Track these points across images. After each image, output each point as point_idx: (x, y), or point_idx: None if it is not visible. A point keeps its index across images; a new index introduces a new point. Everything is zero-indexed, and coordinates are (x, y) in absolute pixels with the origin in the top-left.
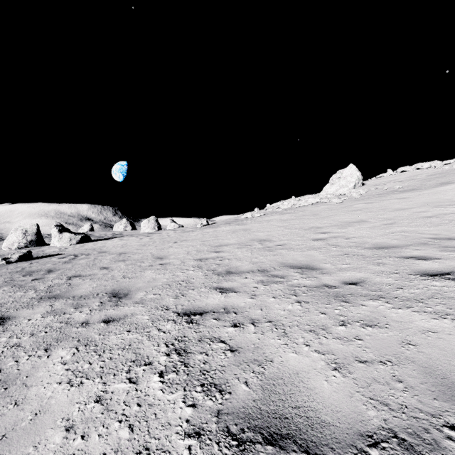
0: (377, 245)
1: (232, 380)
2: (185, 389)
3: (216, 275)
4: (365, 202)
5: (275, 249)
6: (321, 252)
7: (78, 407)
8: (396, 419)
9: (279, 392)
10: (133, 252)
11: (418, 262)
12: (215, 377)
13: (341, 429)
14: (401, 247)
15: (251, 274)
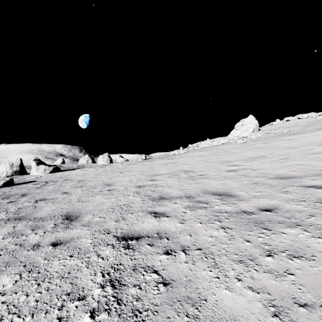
0: (279, 176)
1: None
2: None
3: (151, 200)
4: (263, 142)
5: (197, 178)
6: (235, 181)
7: None
8: None
9: None
10: (89, 180)
11: (319, 191)
12: (147, 321)
13: None
14: (299, 177)
15: (179, 200)
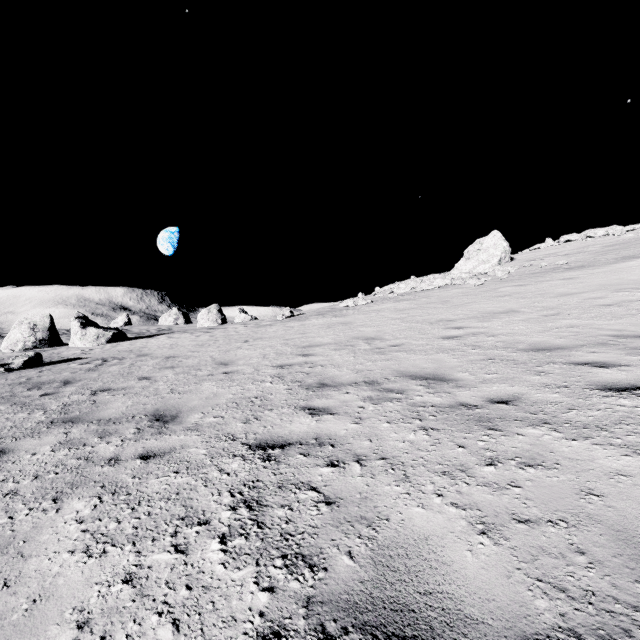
0: (535, 346)
1: (328, 549)
2: (258, 564)
3: (304, 389)
4: (516, 284)
5: (388, 351)
6: (455, 356)
7: (98, 590)
8: (579, 613)
9: (400, 569)
10: (186, 356)
11: (596, 371)
12: (302, 545)
13: (496, 630)
14: (569, 348)
15: (354, 388)
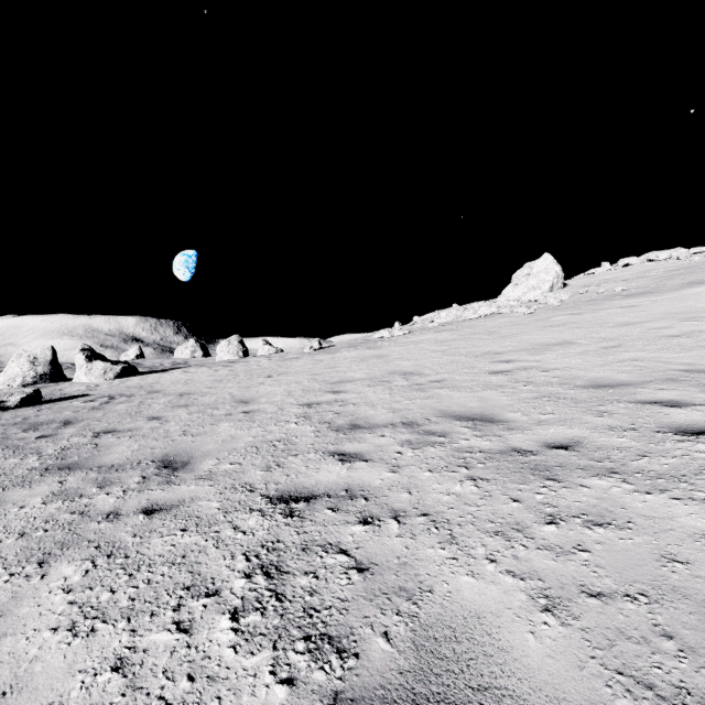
0: (596, 382)
1: (360, 629)
2: (275, 647)
3: (334, 431)
4: (570, 312)
5: (429, 387)
6: (504, 393)
7: (81, 679)
8: None
9: (447, 656)
10: (202, 392)
11: (667, 411)
12: (329, 623)
13: None
14: (635, 384)
15: (391, 430)
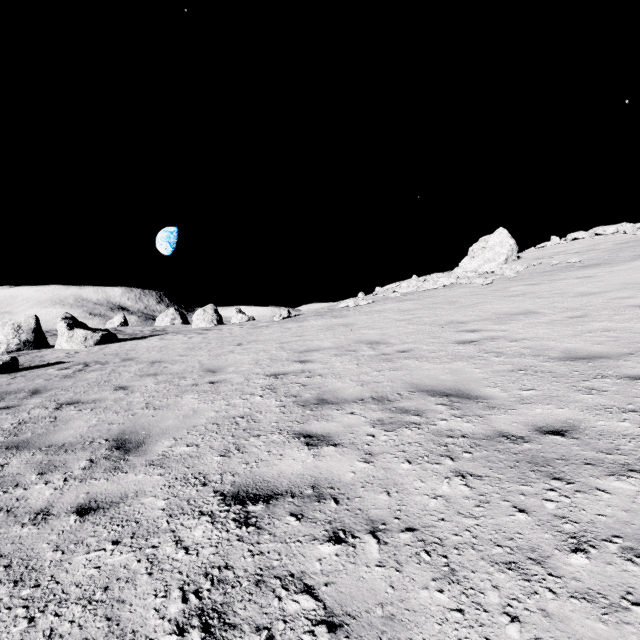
0: (571, 353)
1: None
2: None
3: (300, 406)
4: (527, 283)
5: (396, 357)
6: (476, 365)
7: None
8: None
9: None
10: (173, 360)
11: None
12: None
13: None
14: (614, 357)
15: (360, 406)
